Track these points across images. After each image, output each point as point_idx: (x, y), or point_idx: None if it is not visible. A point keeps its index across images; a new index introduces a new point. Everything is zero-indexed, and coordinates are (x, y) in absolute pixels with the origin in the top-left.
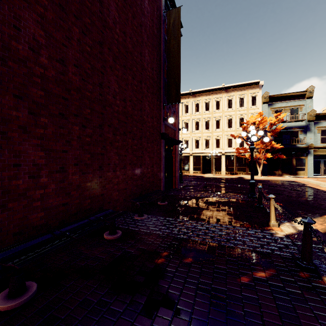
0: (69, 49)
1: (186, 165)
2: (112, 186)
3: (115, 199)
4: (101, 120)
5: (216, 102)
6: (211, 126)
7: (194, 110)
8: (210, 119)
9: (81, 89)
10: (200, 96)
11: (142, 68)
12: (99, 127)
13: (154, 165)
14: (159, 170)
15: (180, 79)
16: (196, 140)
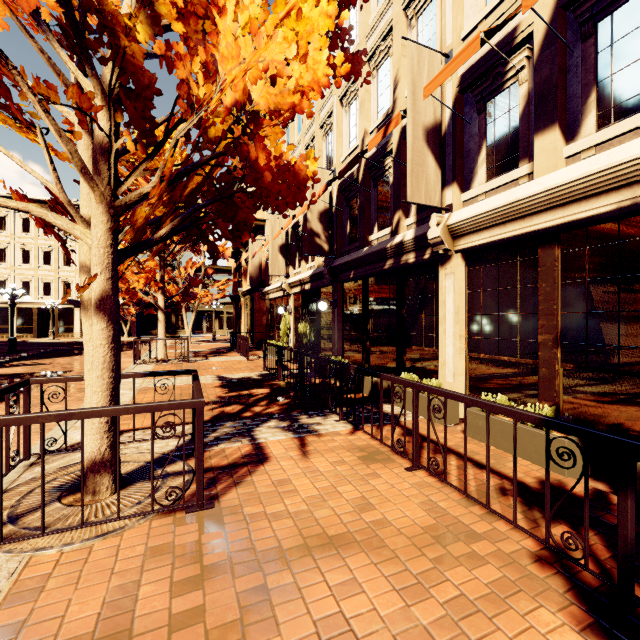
0: None
1: (2, 324)
2: None
3: None
4: None
5: None
6: (55, 260)
7: (21, 228)
8: (52, 250)
9: None
10: None
11: None
12: None
13: None
14: None
15: None
16: (24, 280)
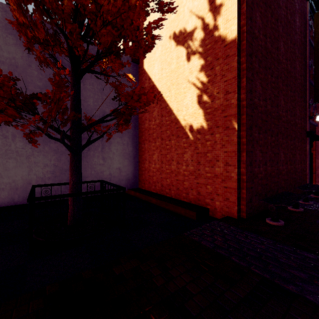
0: (267, 90)
1: None
2: (281, 176)
3: (282, 186)
4: (277, 130)
5: None
6: None
7: None
8: None
9: (270, 112)
10: None
11: (295, 79)
12: (276, 135)
13: (302, 162)
14: (304, 166)
15: None
16: None
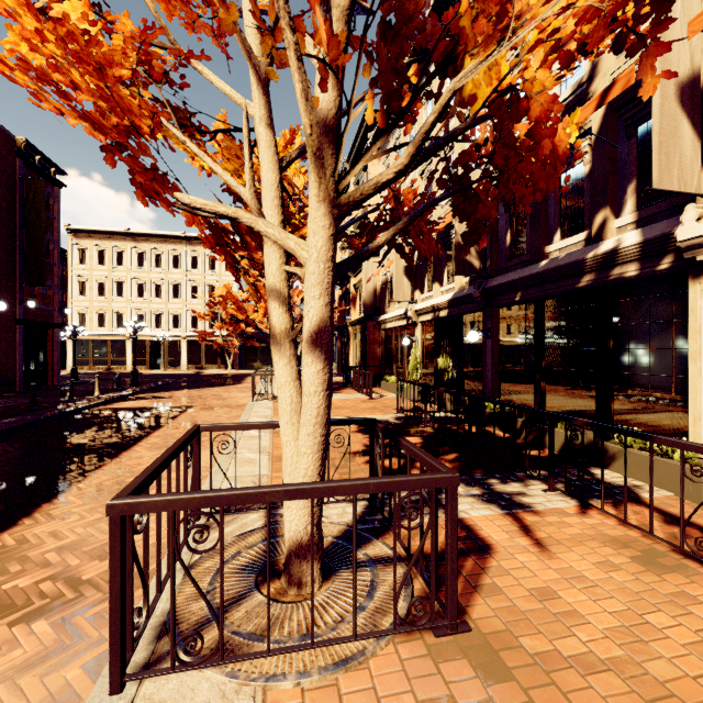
0: None
1: (120, 356)
2: None
3: None
4: None
5: (173, 256)
6: (165, 293)
7: (136, 263)
8: (163, 282)
9: None
10: (146, 242)
11: None
12: None
13: (2, 355)
14: (12, 361)
15: (43, 260)
16: (139, 314)
